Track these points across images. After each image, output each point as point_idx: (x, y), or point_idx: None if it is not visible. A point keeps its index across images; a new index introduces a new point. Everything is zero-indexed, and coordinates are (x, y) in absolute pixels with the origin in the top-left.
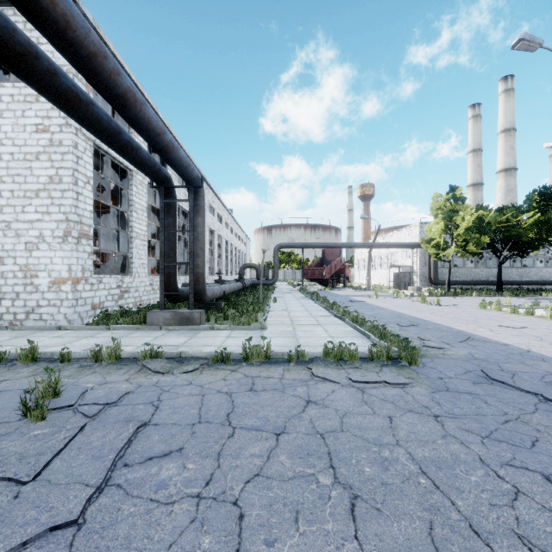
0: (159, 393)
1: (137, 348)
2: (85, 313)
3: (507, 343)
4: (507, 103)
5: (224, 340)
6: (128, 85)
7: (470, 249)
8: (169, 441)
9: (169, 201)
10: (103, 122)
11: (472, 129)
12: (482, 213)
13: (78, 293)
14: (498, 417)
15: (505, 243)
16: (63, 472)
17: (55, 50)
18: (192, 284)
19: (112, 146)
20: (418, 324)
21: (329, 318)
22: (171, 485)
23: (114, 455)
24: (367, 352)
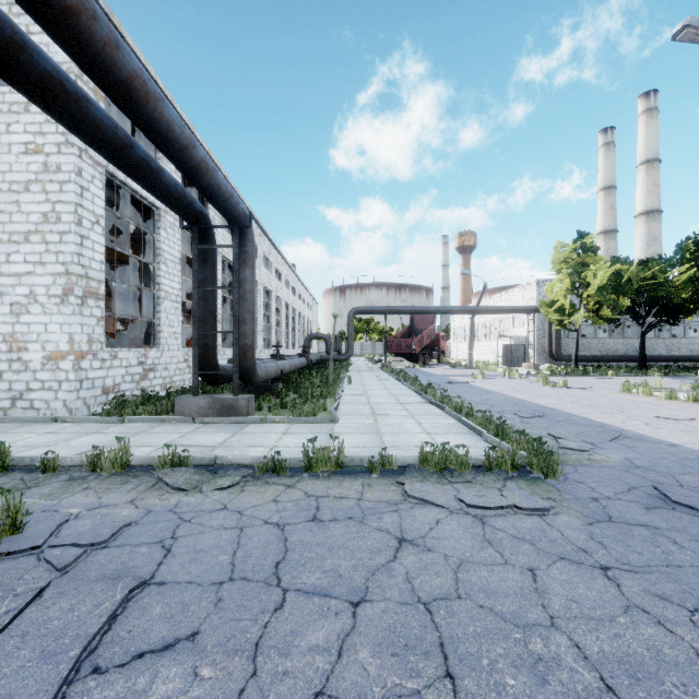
0: (175, 525)
1: (156, 450)
2: (93, 399)
3: (675, 443)
4: (649, 126)
5: (279, 437)
6: (135, 68)
7: (604, 314)
8: (177, 617)
9: (205, 247)
10: (105, 129)
11: (603, 161)
12: (620, 267)
13: (83, 372)
14: None
15: (650, 307)
16: None
17: (51, 42)
18: (237, 360)
19: (120, 165)
20: (545, 415)
21: (423, 406)
22: None
23: (78, 650)
24: (482, 457)
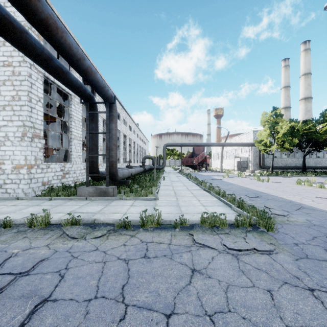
0: (68, 260)
1: (65, 215)
2: (37, 188)
3: None
4: (306, 57)
5: (128, 208)
6: (49, 13)
7: (286, 146)
8: (60, 326)
9: (92, 112)
10: (37, 49)
11: (284, 74)
12: (293, 124)
13: (32, 175)
14: None
15: (308, 143)
16: None
17: (16, 11)
18: (108, 168)
19: (46, 69)
20: (261, 196)
21: (200, 191)
22: None
23: None
24: (233, 220)
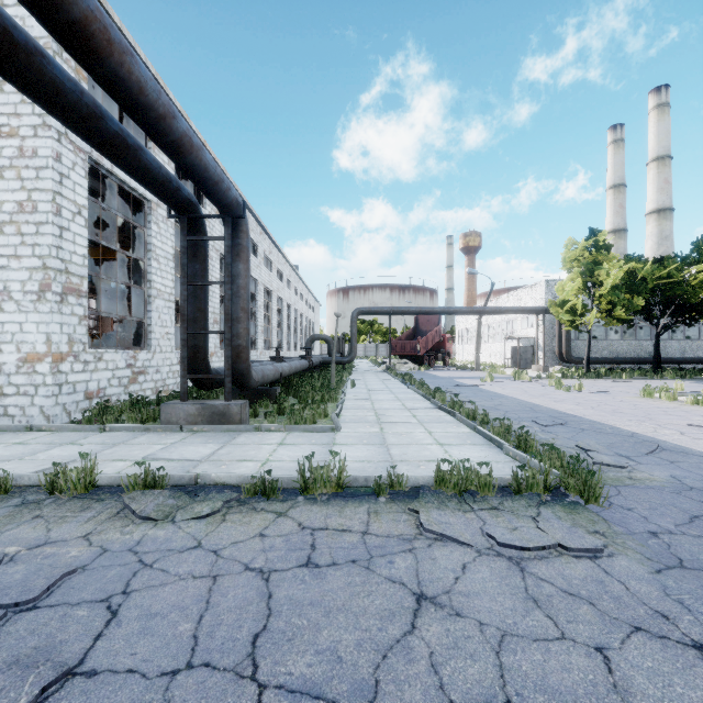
0: (131, 572)
1: (132, 466)
2: (75, 405)
3: None
4: (660, 122)
5: (274, 449)
6: (91, 7)
7: (617, 315)
8: None
9: (195, 238)
10: (67, 93)
11: (612, 158)
12: (634, 266)
13: (63, 376)
14: None
15: (666, 307)
16: None
17: (27, 15)
18: (229, 362)
19: (90, 139)
20: (566, 422)
21: (432, 412)
22: None
23: None
24: (508, 476)
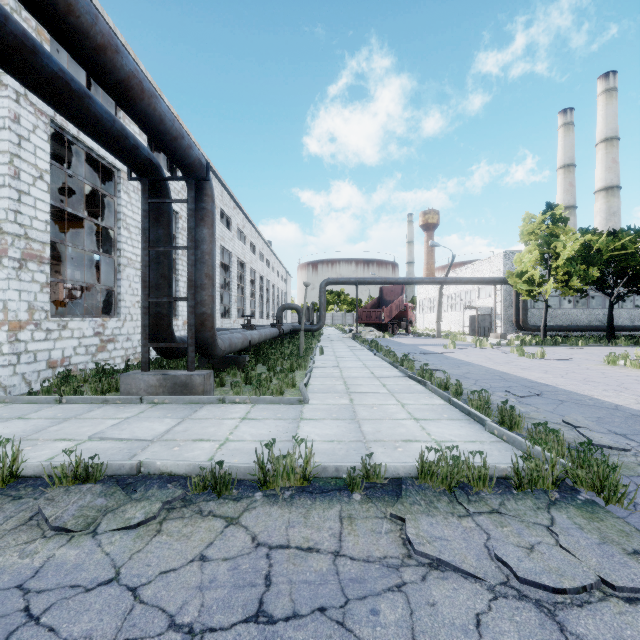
0: (3, 634)
1: (74, 447)
2: (35, 374)
3: None
4: (608, 105)
5: (236, 426)
6: None
7: (573, 285)
8: None
9: (156, 201)
10: None
11: (562, 140)
12: (590, 238)
13: (22, 345)
14: None
15: (619, 277)
16: None
17: None
18: (193, 330)
19: (23, 78)
20: (541, 392)
21: (402, 381)
22: None
23: None
24: (504, 466)
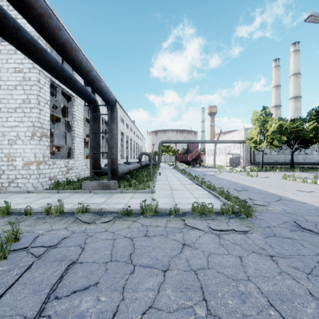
0: (85, 238)
1: (74, 205)
2: (45, 182)
3: (305, 202)
4: (295, 58)
5: (129, 200)
6: (67, 38)
7: (275, 144)
8: (89, 276)
9: (95, 114)
10: (52, 63)
11: (274, 74)
12: (282, 122)
13: (41, 170)
14: (313, 256)
15: (296, 140)
16: (9, 305)
17: (26, 22)
18: (110, 165)
19: (59, 79)
20: (247, 189)
21: (193, 185)
22: (87, 316)
23: (48, 290)
24: (219, 208)
